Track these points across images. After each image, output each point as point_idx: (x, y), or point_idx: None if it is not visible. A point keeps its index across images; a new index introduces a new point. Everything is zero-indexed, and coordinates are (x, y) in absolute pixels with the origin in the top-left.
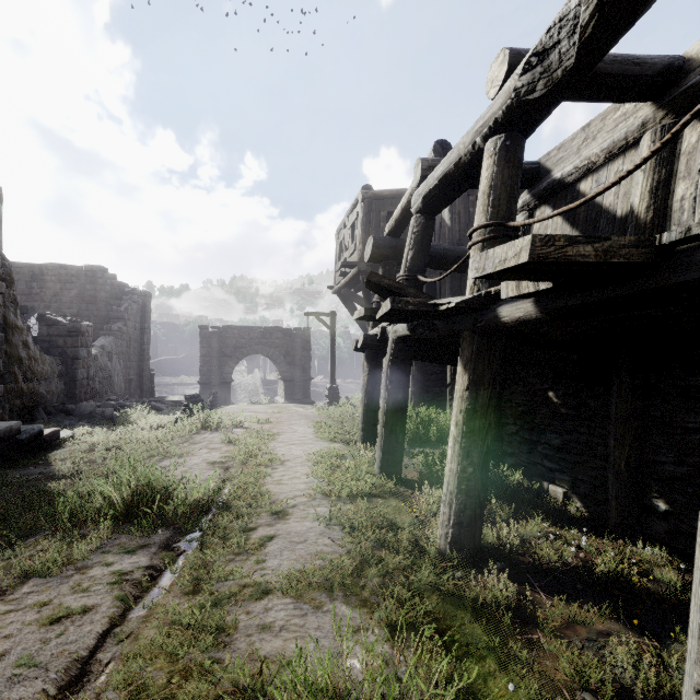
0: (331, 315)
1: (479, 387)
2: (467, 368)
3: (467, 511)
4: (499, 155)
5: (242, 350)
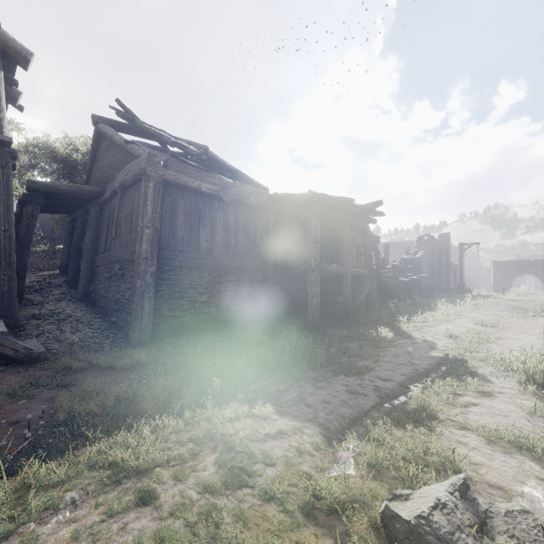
0: None
1: None
2: None
3: None
4: None
5: (517, 272)
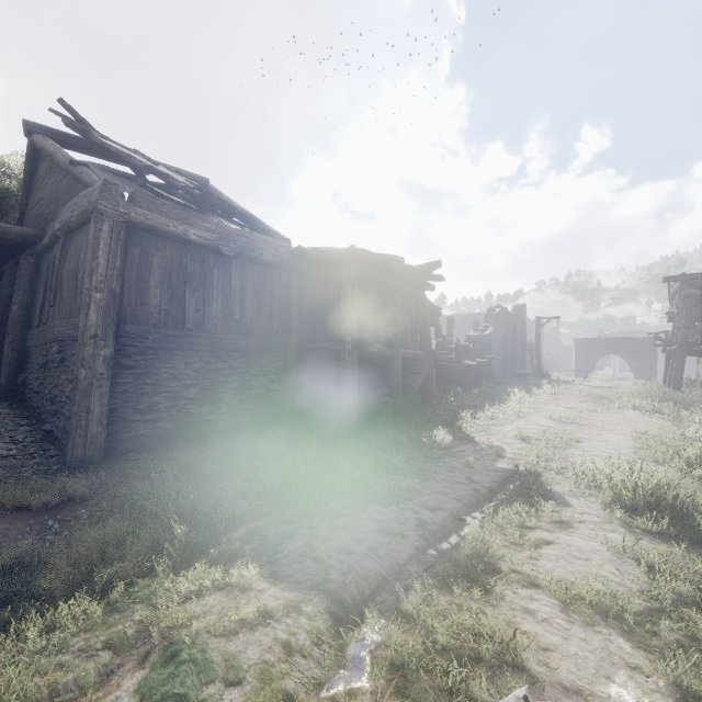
0: (665, 333)
1: (673, 359)
2: (671, 356)
3: (670, 380)
4: (678, 319)
5: (601, 352)
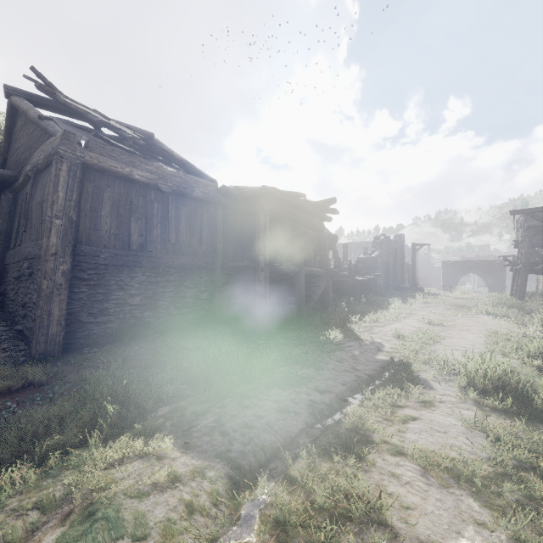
0: (512, 256)
1: (518, 276)
2: (517, 274)
3: (516, 293)
4: (522, 245)
5: (463, 271)
